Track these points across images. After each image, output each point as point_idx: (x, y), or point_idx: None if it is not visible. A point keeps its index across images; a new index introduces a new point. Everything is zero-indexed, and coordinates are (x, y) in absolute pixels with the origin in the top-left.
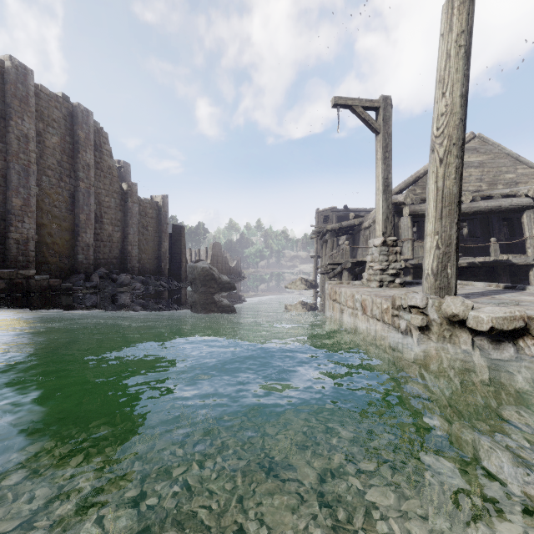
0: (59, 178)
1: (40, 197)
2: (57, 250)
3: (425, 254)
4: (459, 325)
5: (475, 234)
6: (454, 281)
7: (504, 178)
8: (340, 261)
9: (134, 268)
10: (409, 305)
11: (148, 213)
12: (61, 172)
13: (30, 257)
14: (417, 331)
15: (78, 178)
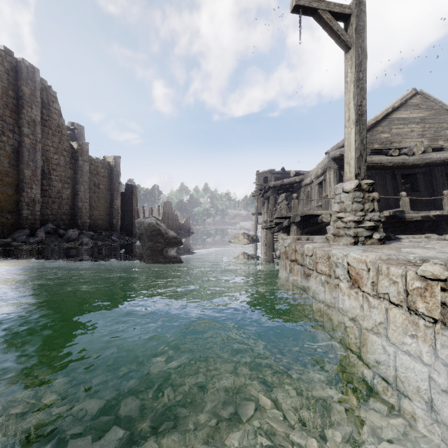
0: (1, 132)
1: None
2: None
3: None
4: None
5: (418, 189)
6: None
7: (445, 134)
8: (288, 215)
9: (85, 223)
10: None
11: (100, 172)
12: (3, 126)
13: None
14: None
15: (23, 133)
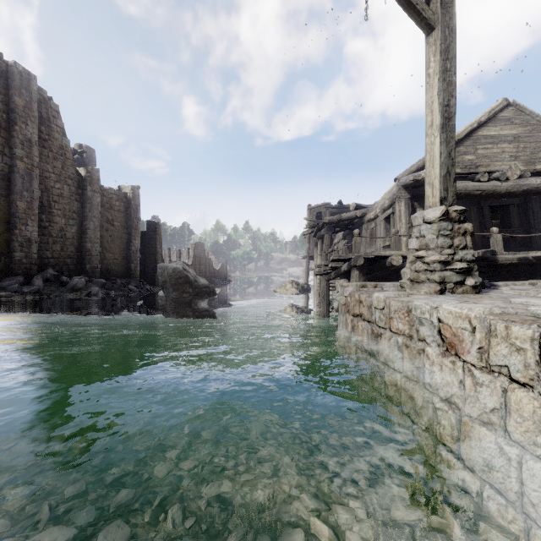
0: None
1: None
2: None
3: None
4: None
5: (511, 225)
6: None
7: None
8: (348, 256)
9: (95, 269)
10: None
11: (115, 205)
12: None
13: None
14: None
15: (15, 155)
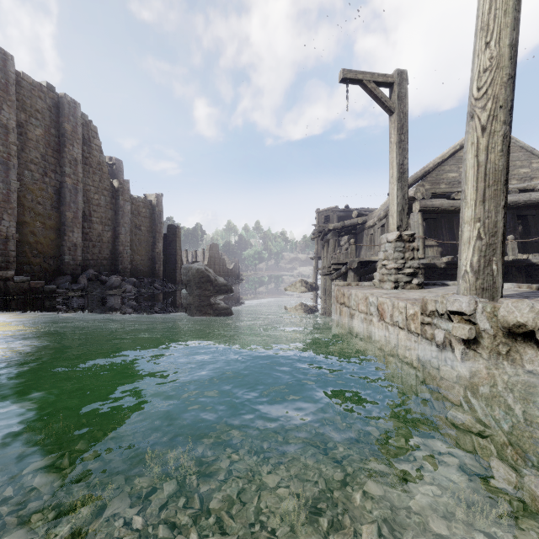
0: (43, 173)
1: (22, 193)
2: (40, 250)
3: (462, 246)
4: (522, 338)
5: None
6: (500, 280)
7: (518, 173)
8: (344, 261)
9: (126, 269)
10: (449, 311)
11: (141, 212)
12: (45, 166)
13: (10, 257)
14: (461, 345)
15: (65, 173)
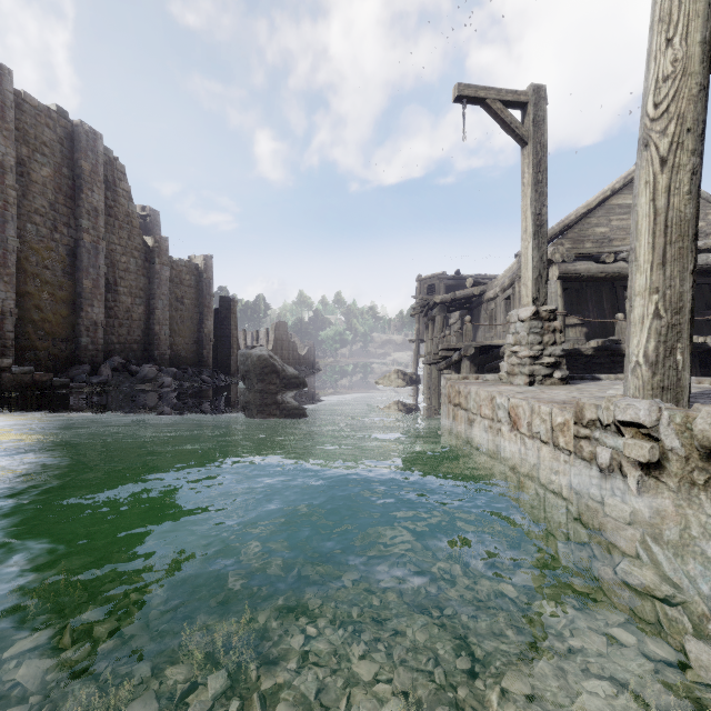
0: (52, 227)
1: (23, 253)
2: (48, 331)
3: (632, 327)
4: None
5: None
6: (688, 376)
7: None
8: (458, 345)
9: (164, 356)
10: (618, 421)
11: (185, 279)
12: (55, 218)
13: (7, 340)
14: (636, 470)
15: (81, 227)
